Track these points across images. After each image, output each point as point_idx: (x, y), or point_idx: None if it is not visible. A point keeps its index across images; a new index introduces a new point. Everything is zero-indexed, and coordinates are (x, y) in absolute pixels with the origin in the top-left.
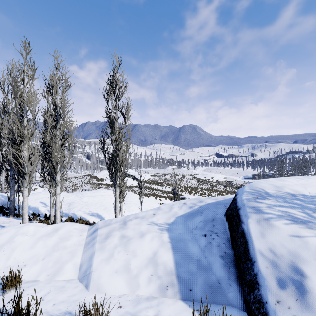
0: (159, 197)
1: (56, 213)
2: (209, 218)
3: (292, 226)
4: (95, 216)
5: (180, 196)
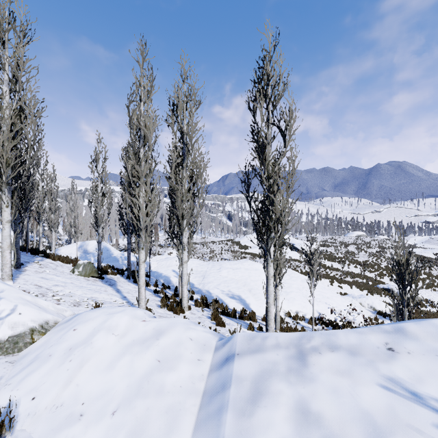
0: (337, 282)
1: (182, 289)
2: None
3: None
4: (235, 299)
5: (380, 284)
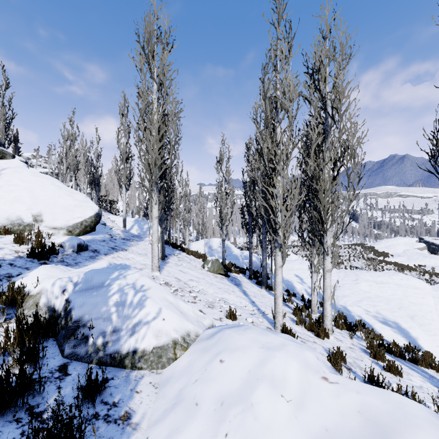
0: None
1: (324, 305)
2: None
3: None
4: (390, 326)
5: None
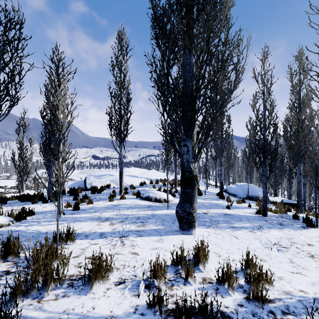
0: None
1: None
2: (80, 183)
3: (94, 179)
4: None
5: None
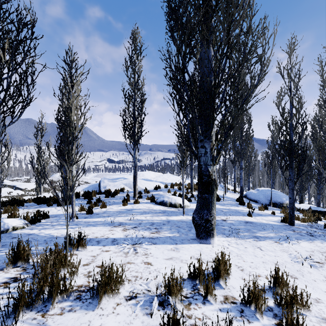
0: None
1: None
2: (94, 186)
3: (108, 182)
4: None
5: None
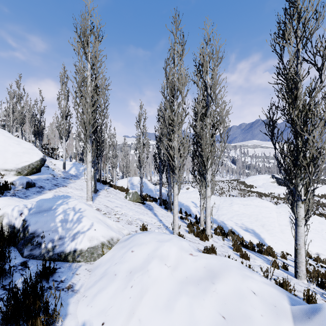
0: None
1: (206, 219)
2: None
3: None
4: (249, 232)
5: None
